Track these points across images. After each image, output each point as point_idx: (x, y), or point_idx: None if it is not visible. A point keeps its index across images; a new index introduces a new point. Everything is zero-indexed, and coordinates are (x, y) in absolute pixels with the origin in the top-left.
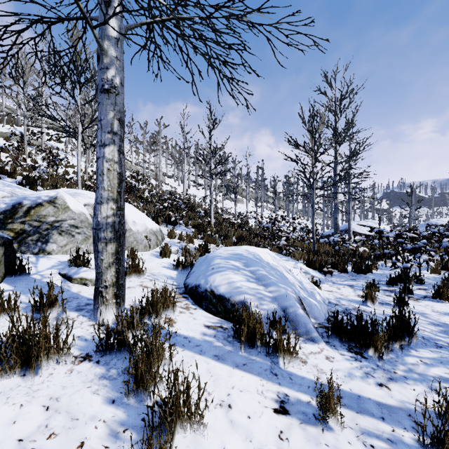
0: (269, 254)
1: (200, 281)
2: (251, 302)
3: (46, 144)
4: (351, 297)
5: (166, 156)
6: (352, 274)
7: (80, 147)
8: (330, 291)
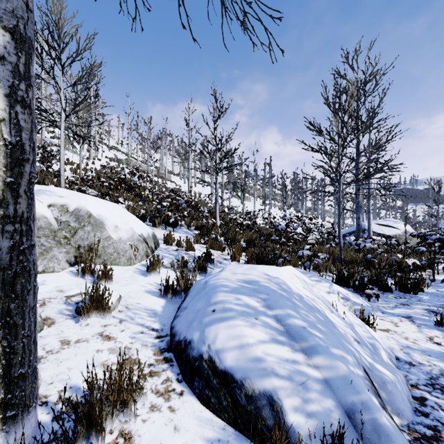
0: (297, 277)
1: (192, 334)
2: (285, 396)
3: (45, 141)
4: (424, 345)
5: (172, 153)
6: (399, 294)
7: (63, 137)
8: (387, 330)
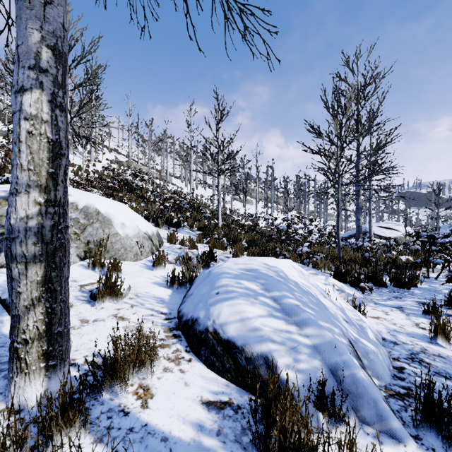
0: (294, 268)
1: (198, 313)
2: (279, 356)
3: None
4: (410, 329)
5: (173, 156)
6: (393, 289)
7: None
8: (377, 318)
